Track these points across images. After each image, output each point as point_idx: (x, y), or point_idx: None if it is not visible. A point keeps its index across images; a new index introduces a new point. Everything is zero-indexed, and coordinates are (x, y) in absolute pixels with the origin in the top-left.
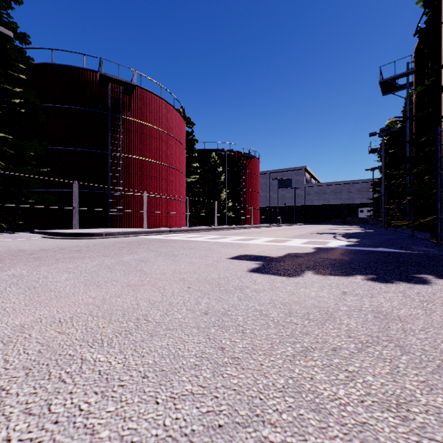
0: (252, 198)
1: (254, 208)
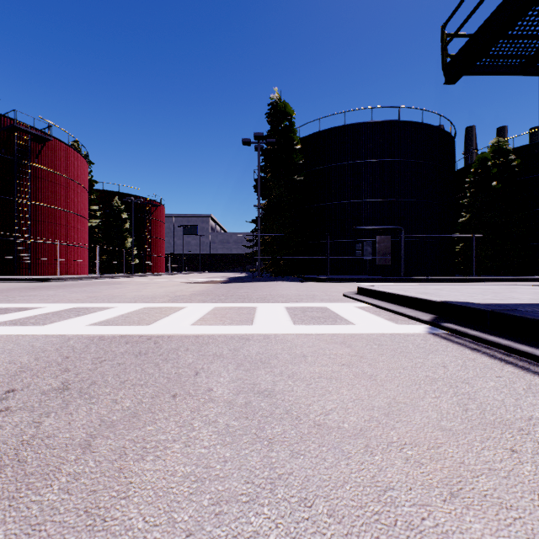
0: (158, 245)
1: (160, 256)
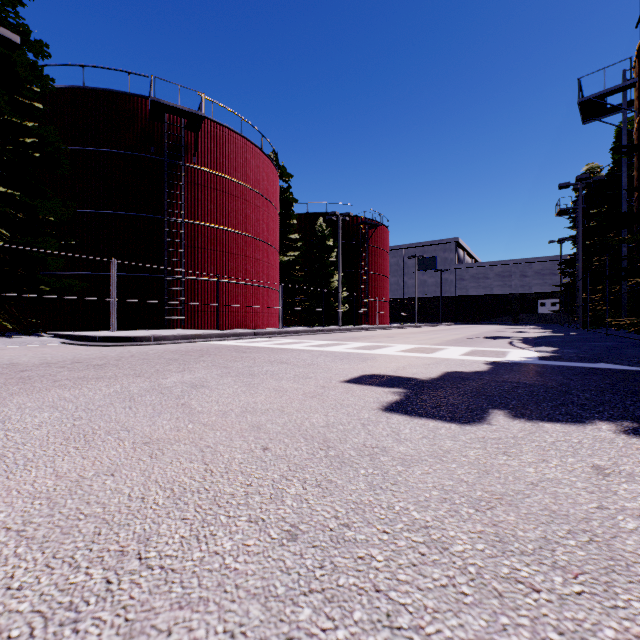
0: (377, 285)
1: (380, 300)
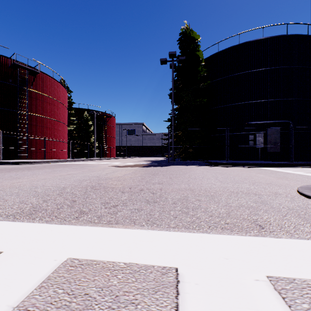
0: (111, 141)
1: (112, 147)
